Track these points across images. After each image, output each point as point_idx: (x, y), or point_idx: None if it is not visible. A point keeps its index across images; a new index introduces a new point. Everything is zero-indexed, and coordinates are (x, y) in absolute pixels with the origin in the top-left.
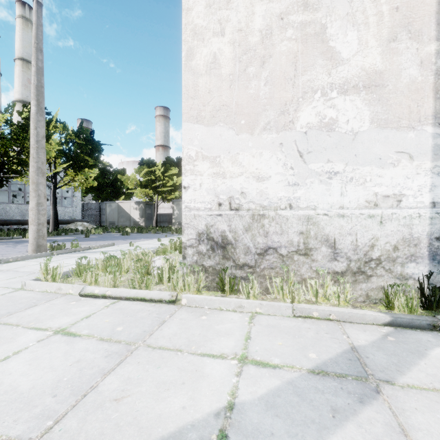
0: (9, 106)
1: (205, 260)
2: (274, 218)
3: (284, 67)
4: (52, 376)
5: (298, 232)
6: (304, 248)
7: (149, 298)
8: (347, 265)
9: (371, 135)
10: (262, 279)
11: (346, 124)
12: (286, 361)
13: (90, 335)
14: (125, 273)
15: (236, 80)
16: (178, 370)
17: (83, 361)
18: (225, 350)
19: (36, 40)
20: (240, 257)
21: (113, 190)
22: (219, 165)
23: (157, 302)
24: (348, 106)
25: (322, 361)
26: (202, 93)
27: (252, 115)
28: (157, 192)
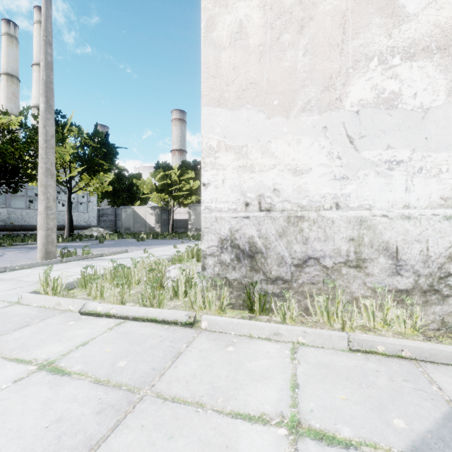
0: (23, 109)
1: (229, 272)
2: (316, 220)
3: (329, 30)
4: (16, 448)
5: (348, 238)
6: (355, 259)
7: (161, 318)
8: (414, 281)
9: (448, 111)
10: (300, 296)
11: (412, 98)
12: (361, 433)
13: (83, 373)
14: (136, 284)
15: (267, 51)
16: (199, 446)
17: (65, 421)
18: (266, 408)
19: (45, 33)
20: (273, 269)
21: (128, 195)
22: (246, 156)
23: (171, 323)
24: (415, 75)
25: (418, 437)
26: (225, 70)
27: (287, 94)
28: (173, 196)
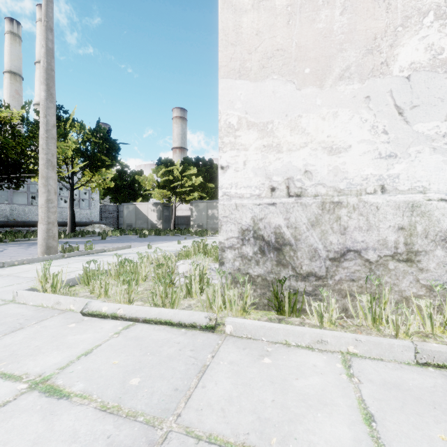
0: (25, 104)
1: (252, 267)
2: (356, 206)
3: None
4: None
5: (396, 226)
6: (405, 251)
7: (177, 321)
8: None
9: None
10: (337, 295)
11: None
12: None
13: (85, 394)
14: (143, 281)
15: (296, 12)
16: None
17: None
18: None
19: (46, 18)
20: (304, 263)
21: (130, 192)
22: (272, 134)
23: (188, 327)
24: None
25: None
26: (247, 36)
27: (322, 60)
28: (175, 192)
